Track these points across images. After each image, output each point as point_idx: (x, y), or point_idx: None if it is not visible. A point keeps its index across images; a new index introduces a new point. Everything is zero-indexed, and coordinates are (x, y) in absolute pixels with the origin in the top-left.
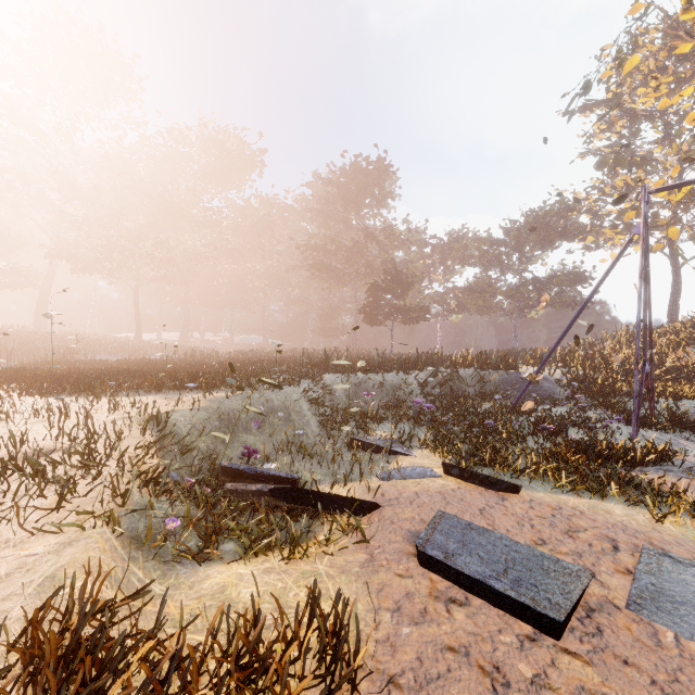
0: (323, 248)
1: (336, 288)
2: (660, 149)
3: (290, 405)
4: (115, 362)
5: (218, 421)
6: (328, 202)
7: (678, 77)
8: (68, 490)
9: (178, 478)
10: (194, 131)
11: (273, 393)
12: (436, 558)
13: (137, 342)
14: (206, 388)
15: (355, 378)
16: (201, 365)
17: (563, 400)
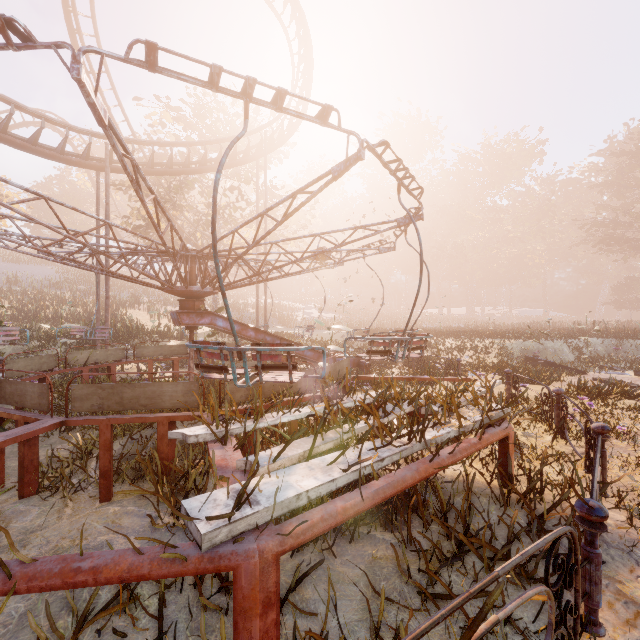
0: (612, 222)
1: (634, 256)
2: None
3: (556, 347)
4: (445, 328)
5: (520, 349)
6: (621, 173)
7: None
8: (487, 353)
9: (512, 356)
10: (480, 153)
11: (546, 341)
12: (596, 378)
13: (441, 316)
14: (511, 338)
15: (616, 341)
16: (500, 330)
17: None
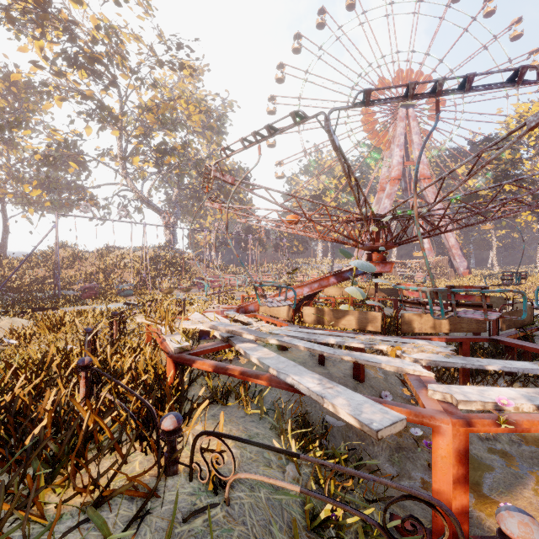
0: None
1: None
2: (6, 148)
3: None
4: None
5: None
6: None
7: (13, 108)
8: None
9: None
10: None
11: None
12: None
13: None
14: None
15: None
16: None
17: (2, 296)
